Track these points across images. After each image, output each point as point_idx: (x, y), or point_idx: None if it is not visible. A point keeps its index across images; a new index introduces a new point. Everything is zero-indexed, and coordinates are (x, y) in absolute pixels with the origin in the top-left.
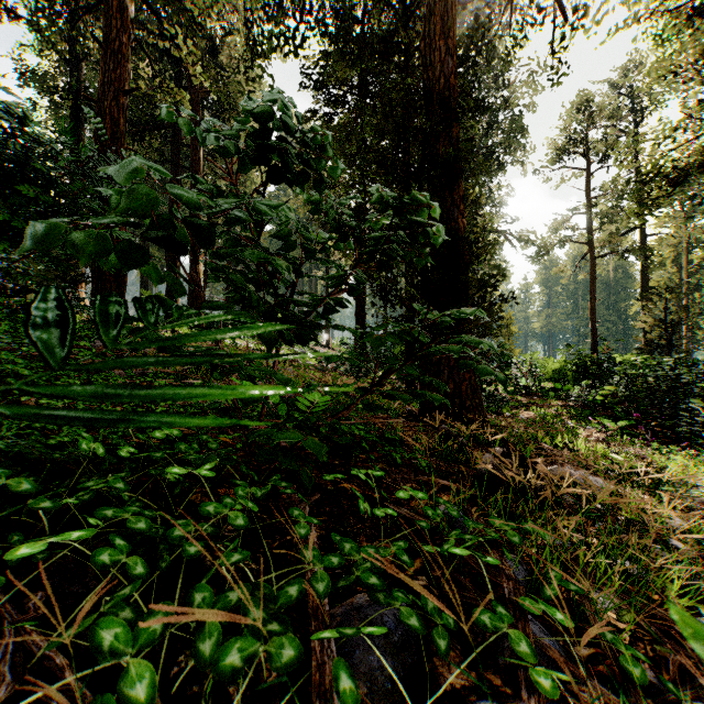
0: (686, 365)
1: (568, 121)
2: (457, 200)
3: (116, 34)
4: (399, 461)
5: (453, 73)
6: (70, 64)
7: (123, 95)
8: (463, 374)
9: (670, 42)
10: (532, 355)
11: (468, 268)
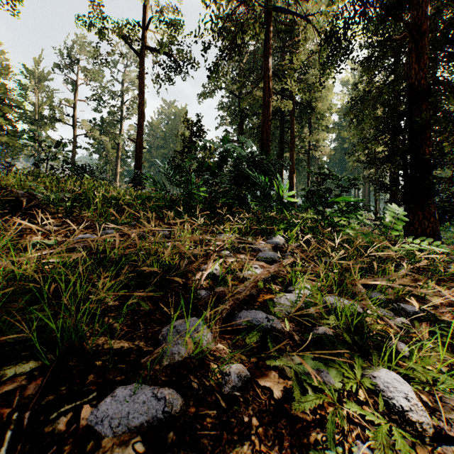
0: None
1: None
2: (424, 140)
3: (267, 100)
4: None
5: (423, 77)
6: (239, 98)
7: (270, 121)
8: (427, 224)
9: None
10: None
11: (431, 172)
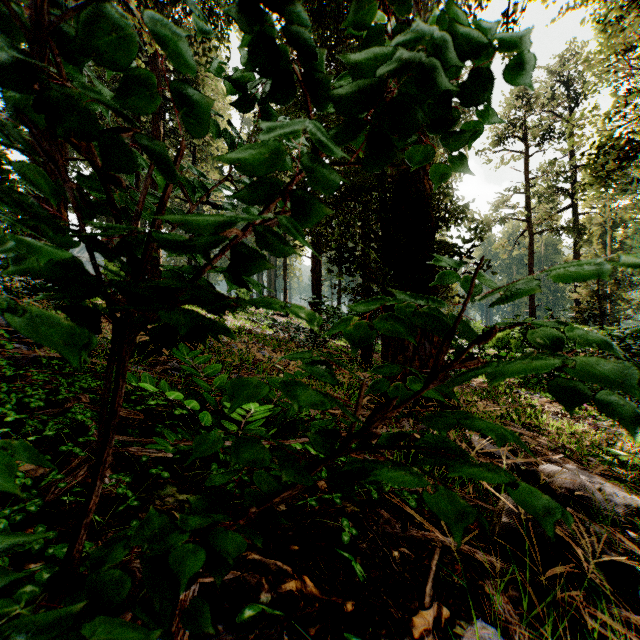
0: (635, 336)
1: (508, 107)
2: None
3: None
4: (375, 495)
5: None
6: None
7: None
8: (430, 350)
9: (617, 21)
10: (475, 324)
11: (434, 234)
